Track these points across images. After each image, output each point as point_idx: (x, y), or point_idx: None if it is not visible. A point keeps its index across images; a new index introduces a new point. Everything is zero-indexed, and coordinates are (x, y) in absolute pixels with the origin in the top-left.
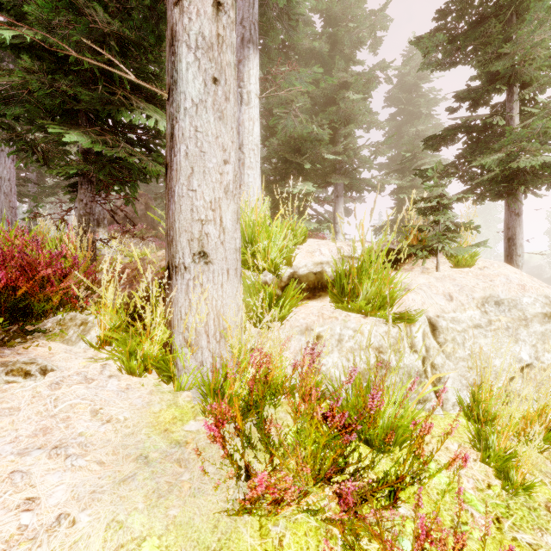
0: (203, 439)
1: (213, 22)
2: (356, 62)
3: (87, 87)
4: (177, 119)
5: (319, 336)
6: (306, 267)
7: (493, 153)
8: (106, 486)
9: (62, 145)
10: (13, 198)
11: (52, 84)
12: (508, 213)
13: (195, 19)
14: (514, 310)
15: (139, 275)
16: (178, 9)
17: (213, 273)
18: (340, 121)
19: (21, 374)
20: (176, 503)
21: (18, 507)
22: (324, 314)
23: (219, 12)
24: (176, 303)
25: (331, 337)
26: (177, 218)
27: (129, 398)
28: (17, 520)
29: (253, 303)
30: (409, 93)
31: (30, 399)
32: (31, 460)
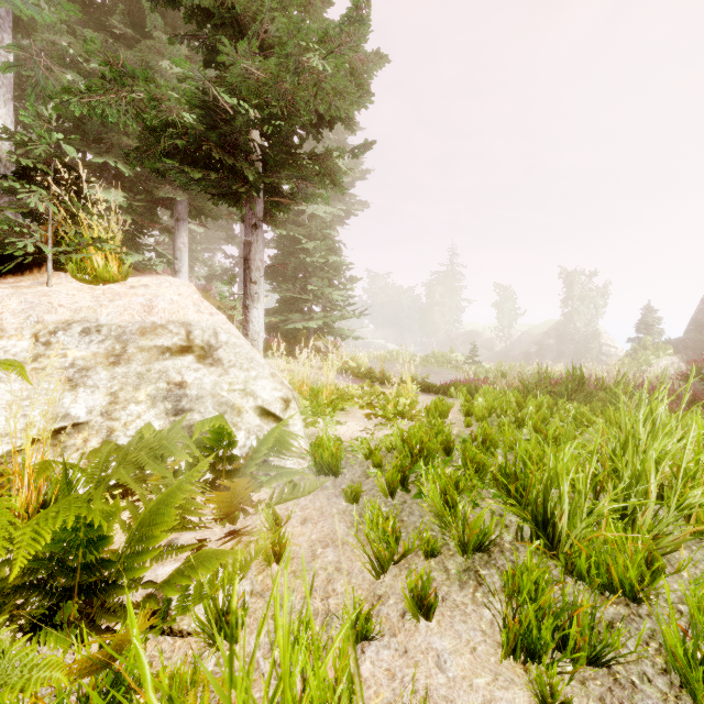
0: None
1: None
2: None
3: None
4: None
5: None
6: None
7: (103, 94)
8: None
9: None
10: None
11: None
12: (245, 224)
13: None
14: (111, 341)
15: None
16: None
17: None
18: None
19: None
20: None
21: None
22: None
23: None
24: None
25: None
26: None
27: None
28: None
29: None
30: None
31: None
32: None
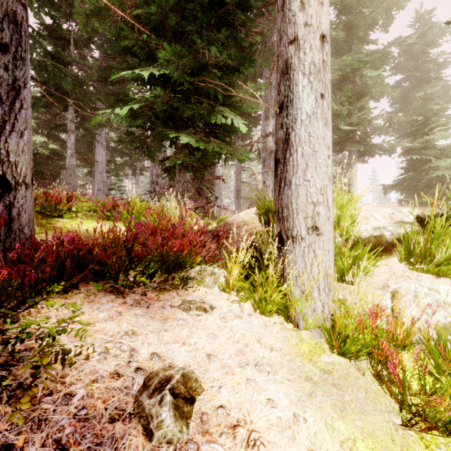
0: (340, 370)
1: (320, 52)
2: (371, 42)
3: (185, 101)
4: (293, 128)
5: (395, 291)
6: (367, 231)
7: None
8: (303, 397)
9: (160, 141)
10: (104, 175)
11: (167, 103)
12: None
13: (308, 52)
14: None
15: (231, 237)
16: (293, 47)
17: (322, 242)
18: (354, 96)
19: (202, 310)
20: (355, 417)
21: (267, 404)
22: (395, 273)
23: (323, 43)
24: (293, 264)
25: (407, 293)
26: (294, 201)
27: (272, 332)
28: (273, 413)
29: (341, 263)
30: (415, 60)
31: (217, 328)
32: (249, 372)
